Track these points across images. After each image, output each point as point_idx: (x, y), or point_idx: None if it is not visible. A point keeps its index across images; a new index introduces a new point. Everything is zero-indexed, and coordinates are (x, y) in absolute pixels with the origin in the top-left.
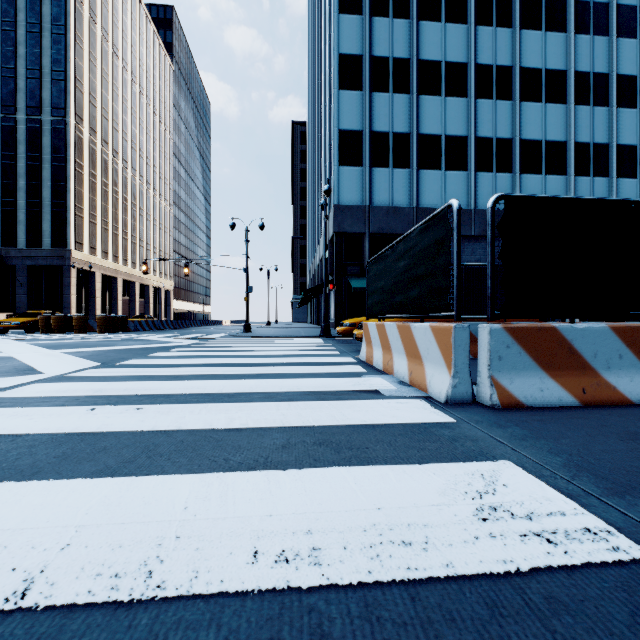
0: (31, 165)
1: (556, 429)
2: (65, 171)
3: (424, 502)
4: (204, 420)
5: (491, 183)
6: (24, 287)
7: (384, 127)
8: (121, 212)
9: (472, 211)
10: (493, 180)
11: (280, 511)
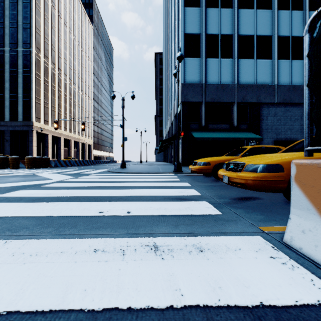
0: (12, 75)
1: None
2: (30, 78)
3: None
4: None
5: (288, 67)
6: (8, 142)
7: (215, 31)
8: (63, 102)
9: (275, 86)
10: (290, 65)
11: None
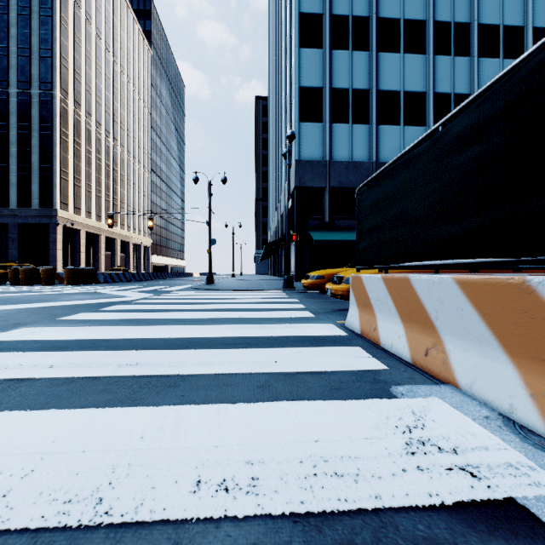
0: (21, 134)
1: None
2: (51, 139)
3: None
4: None
5: None
6: (15, 243)
7: (344, 84)
8: (104, 177)
9: None
10: None
11: None
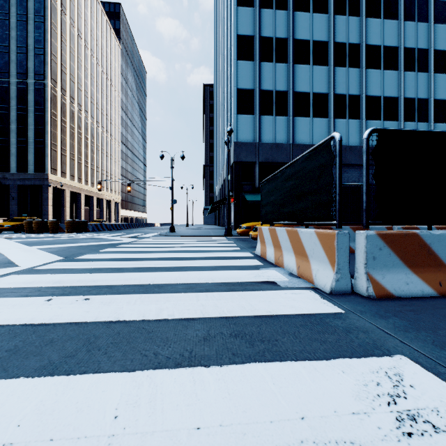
0: (20, 114)
1: (429, 320)
2: (44, 118)
3: (343, 409)
4: (138, 311)
5: (345, 126)
6: (15, 200)
7: (269, 87)
8: (83, 147)
9: (331, 146)
10: (346, 124)
11: (207, 422)
